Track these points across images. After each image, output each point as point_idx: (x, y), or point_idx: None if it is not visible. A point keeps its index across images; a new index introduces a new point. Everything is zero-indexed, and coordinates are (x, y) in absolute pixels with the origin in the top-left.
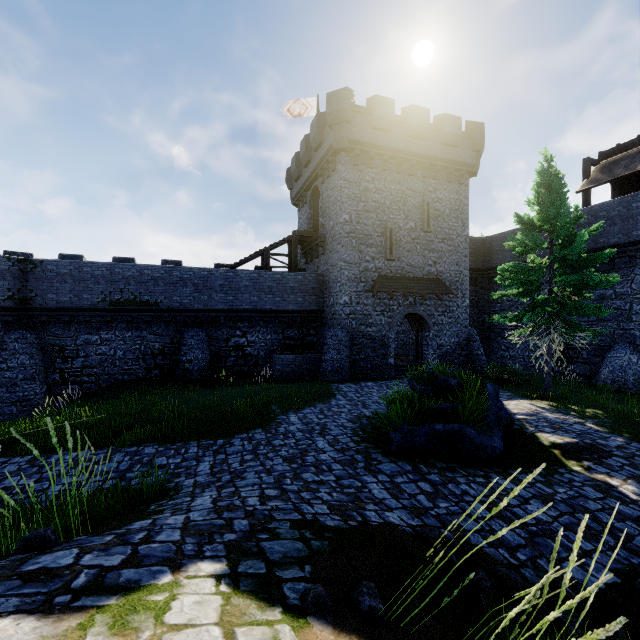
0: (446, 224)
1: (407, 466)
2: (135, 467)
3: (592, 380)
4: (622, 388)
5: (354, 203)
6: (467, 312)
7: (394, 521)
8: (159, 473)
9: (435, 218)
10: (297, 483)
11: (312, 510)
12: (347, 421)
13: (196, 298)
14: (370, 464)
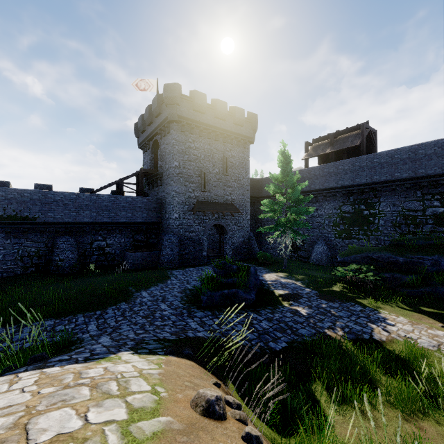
0: (237, 171)
1: (209, 312)
2: (43, 333)
3: (309, 259)
4: (320, 263)
5: (182, 155)
6: (248, 223)
7: (200, 335)
8: (62, 334)
9: (230, 167)
10: (152, 326)
11: (162, 335)
12: (178, 293)
13: (67, 214)
14: (190, 314)
